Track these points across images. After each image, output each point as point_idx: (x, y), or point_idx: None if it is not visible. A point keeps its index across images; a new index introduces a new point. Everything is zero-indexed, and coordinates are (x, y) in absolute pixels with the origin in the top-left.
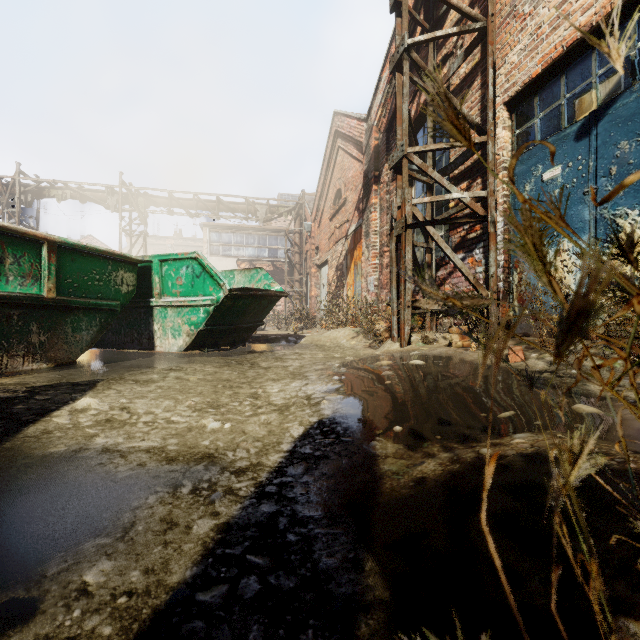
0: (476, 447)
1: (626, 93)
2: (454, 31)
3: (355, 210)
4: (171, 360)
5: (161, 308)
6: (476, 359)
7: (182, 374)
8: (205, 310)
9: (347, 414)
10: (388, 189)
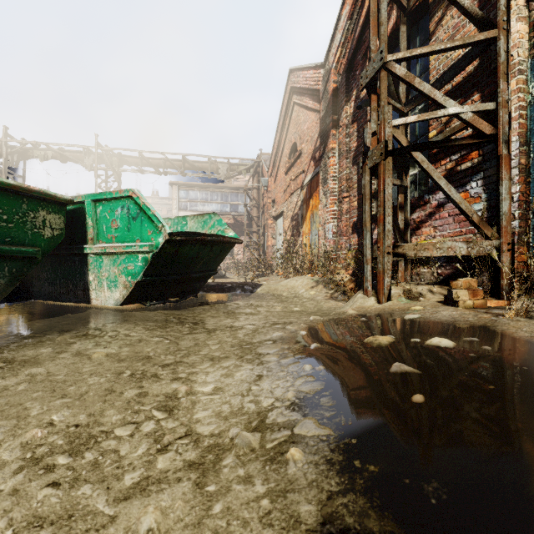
0: None
1: None
2: None
3: (311, 160)
4: (103, 316)
5: (96, 256)
6: None
7: (90, 345)
8: (143, 258)
9: None
10: (348, 132)
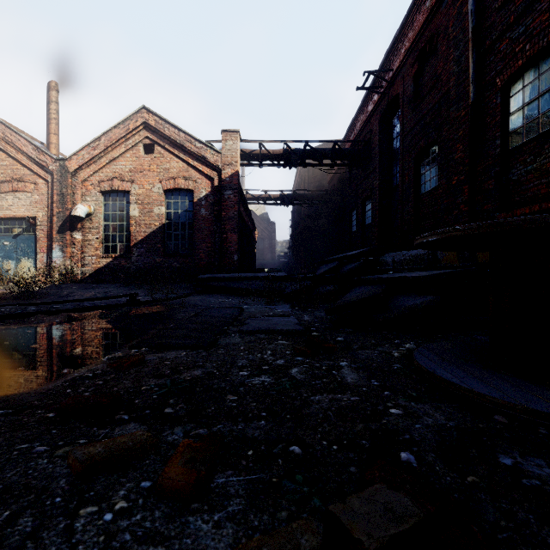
0: None
1: (23, 234)
2: None
3: None
4: None
5: None
6: None
7: None
8: None
9: None
10: None
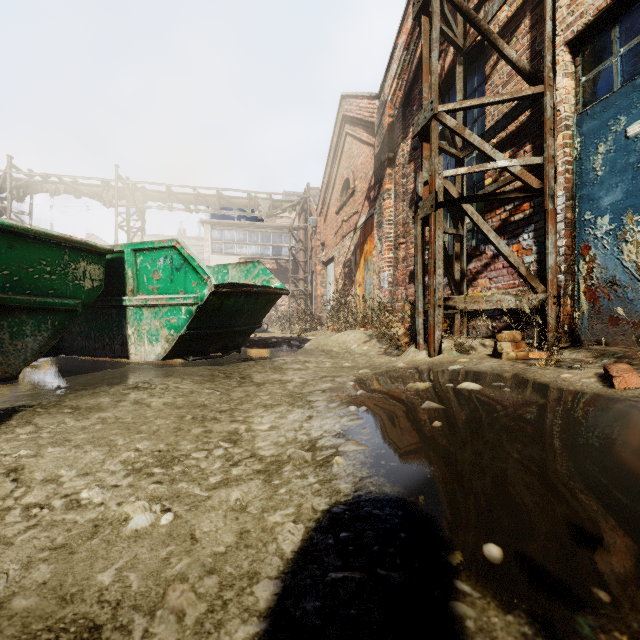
0: None
1: None
2: None
3: (365, 200)
4: (145, 371)
5: (136, 308)
6: (553, 381)
7: (145, 395)
8: (187, 310)
9: (381, 495)
10: (404, 172)
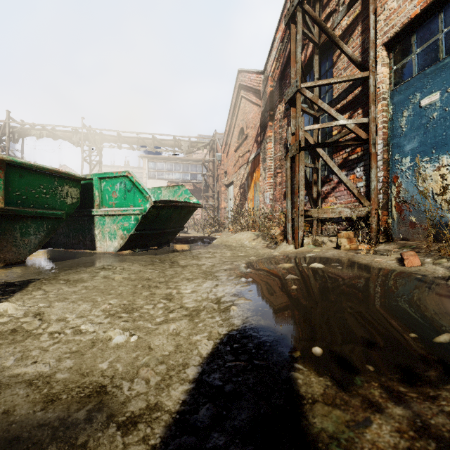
0: (440, 401)
1: None
2: None
3: (254, 142)
4: (107, 259)
5: (100, 216)
6: (370, 262)
7: (110, 273)
8: (135, 218)
9: (258, 325)
10: (280, 124)
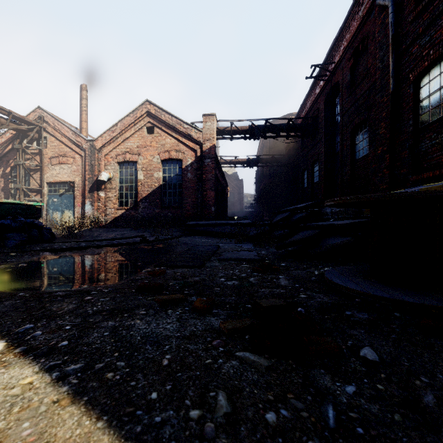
0: None
1: (66, 194)
2: (35, 164)
3: None
4: None
5: None
6: None
7: None
8: None
9: None
10: None
